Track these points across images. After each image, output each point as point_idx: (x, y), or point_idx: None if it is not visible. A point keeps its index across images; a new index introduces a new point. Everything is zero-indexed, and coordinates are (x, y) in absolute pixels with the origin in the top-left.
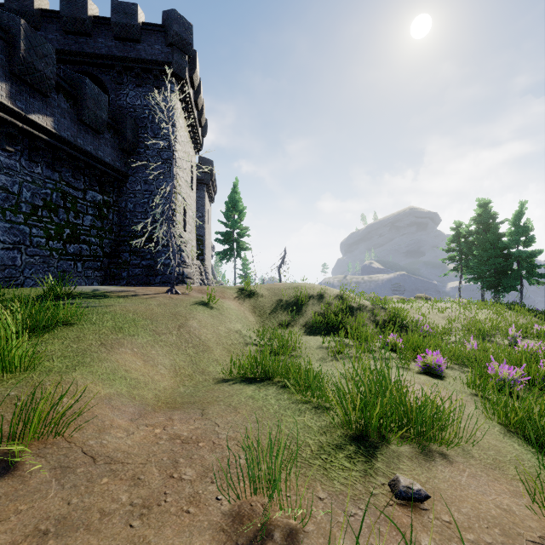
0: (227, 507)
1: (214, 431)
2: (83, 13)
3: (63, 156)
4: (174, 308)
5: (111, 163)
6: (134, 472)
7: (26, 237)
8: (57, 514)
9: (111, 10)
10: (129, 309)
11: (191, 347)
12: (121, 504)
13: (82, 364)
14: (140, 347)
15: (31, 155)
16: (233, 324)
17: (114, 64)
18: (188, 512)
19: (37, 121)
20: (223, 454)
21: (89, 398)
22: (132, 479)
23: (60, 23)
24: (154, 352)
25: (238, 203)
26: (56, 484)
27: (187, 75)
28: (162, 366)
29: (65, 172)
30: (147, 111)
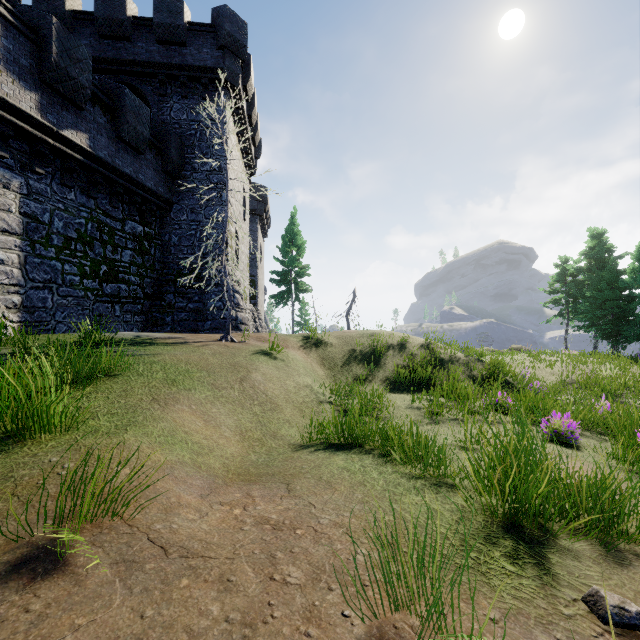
0: (362, 630)
1: (310, 513)
2: (121, 13)
3: (99, 179)
4: (233, 358)
5: (154, 189)
6: (221, 570)
7: (58, 274)
8: (128, 634)
9: (154, 9)
10: (180, 358)
11: (257, 404)
12: (213, 620)
13: (133, 423)
14: (199, 403)
15: (63, 178)
16: (302, 377)
17: (156, 72)
18: (308, 635)
19: (70, 138)
20: (333, 547)
21: (147, 466)
22: (220, 582)
23: (95, 26)
24: (215, 410)
25: (297, 237)
26: (121, 586)
27: (240, 84)
28: (226, 428)
29: (101, 199)
30: (194, 126)
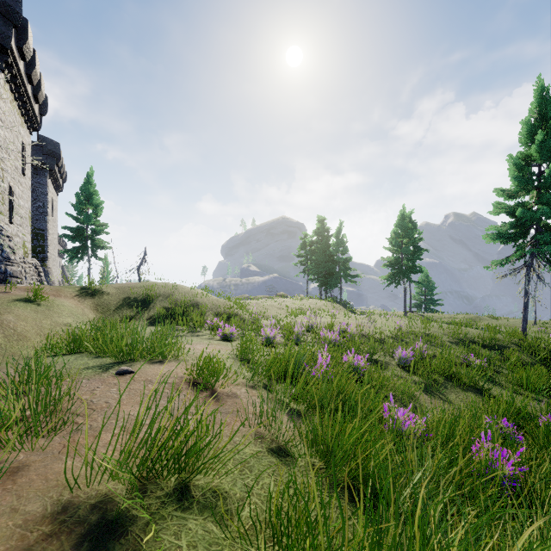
0: None
1: (4, 374)
2: None
3: None
4: None
5: None
6: None
7: None
8: None
9: None
10: None
11: (2, 336)
12: None
13: None
14: None
15: None
16: (63, 318)
17: None
18: None
19: None
20: (6, 379)
21: None
22: None
23: None
24: None
25: (94, 197)
26: None
27: (14, 44)
28: None
29: None
30: None
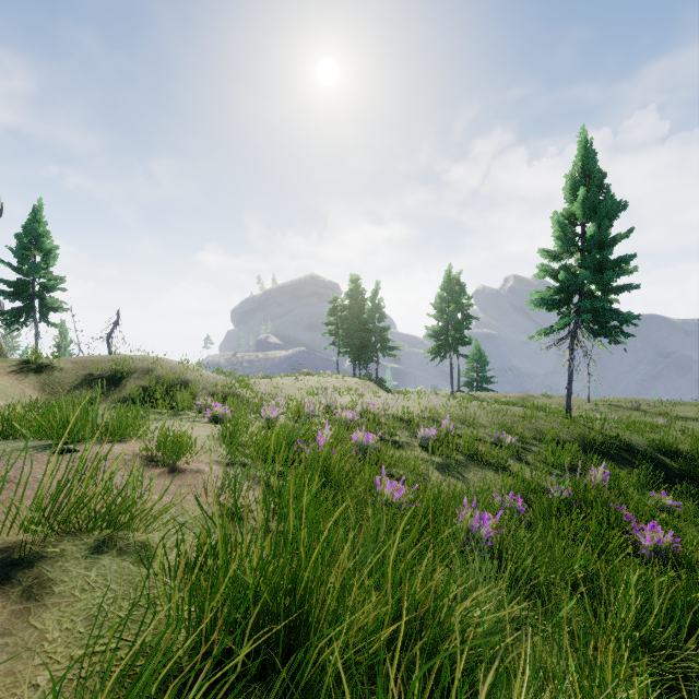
0: None
1: None
2: None
3: None
4: None
5: None
6: None
7: None
8: None
9: None
10: None
11: None
12: None
13: None
14: None
15: None
16: None
17: None
18: None
19: None
20: None
21: None
22: None
23: None
24: None
25: (43, 239)
26: None
27: None
28: None
29: None
30: None
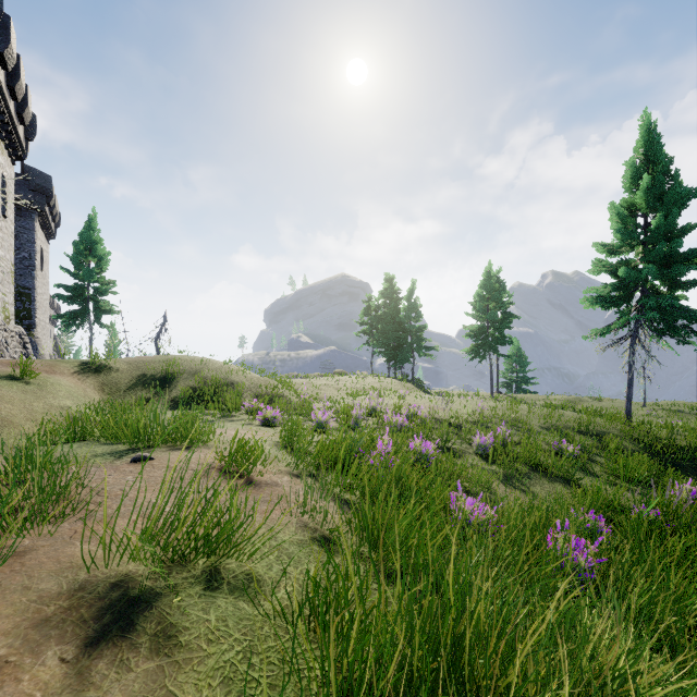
0: None
1: None
2: None
3: None
4: None
5: None
6: None
7: None
8: None
9: None
10: None
11: None
12: None
13: None
14: None
15: None
16: (59, 400)
17: None
18: None
19: None
20: None
21: None
22: None
23: None
24: None
25: (97, 246)
26: None
27: None
28: None
29: None
30: None
